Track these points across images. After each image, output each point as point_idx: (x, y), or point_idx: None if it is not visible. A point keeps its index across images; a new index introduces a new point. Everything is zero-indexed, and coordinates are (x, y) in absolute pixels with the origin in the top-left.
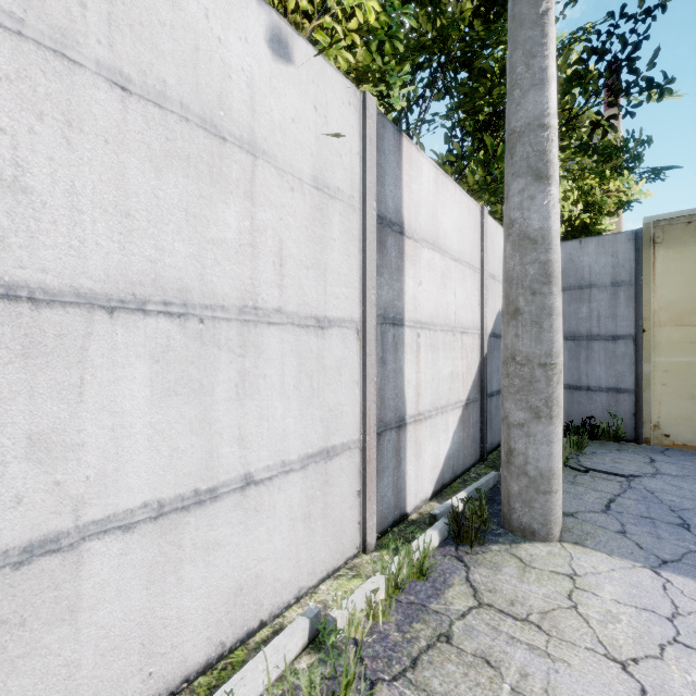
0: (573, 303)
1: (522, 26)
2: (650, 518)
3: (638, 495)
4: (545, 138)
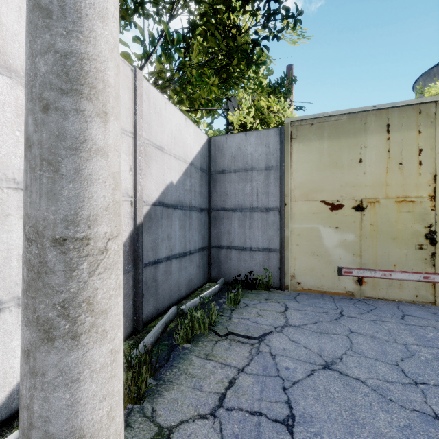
0: (241, 182)
1: None
2: (259, 413)
3: (261, 365)
4: None
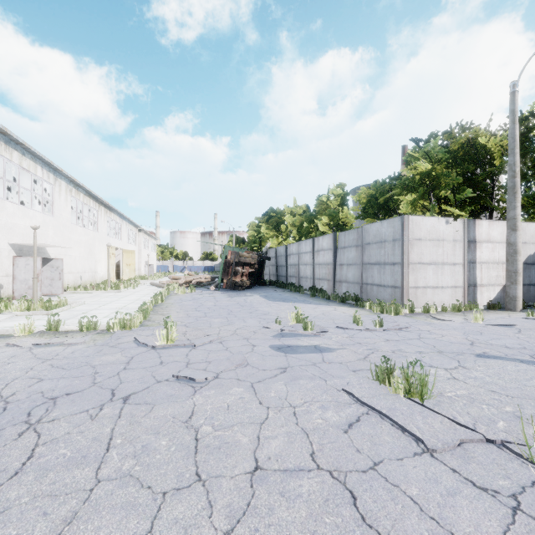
0: None
1: (509, 195)
2: None
3: None
4: (515, 221)
